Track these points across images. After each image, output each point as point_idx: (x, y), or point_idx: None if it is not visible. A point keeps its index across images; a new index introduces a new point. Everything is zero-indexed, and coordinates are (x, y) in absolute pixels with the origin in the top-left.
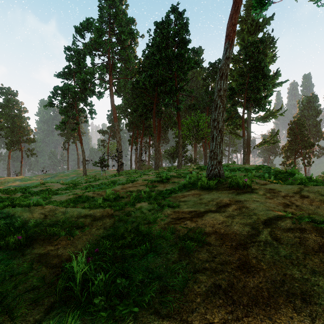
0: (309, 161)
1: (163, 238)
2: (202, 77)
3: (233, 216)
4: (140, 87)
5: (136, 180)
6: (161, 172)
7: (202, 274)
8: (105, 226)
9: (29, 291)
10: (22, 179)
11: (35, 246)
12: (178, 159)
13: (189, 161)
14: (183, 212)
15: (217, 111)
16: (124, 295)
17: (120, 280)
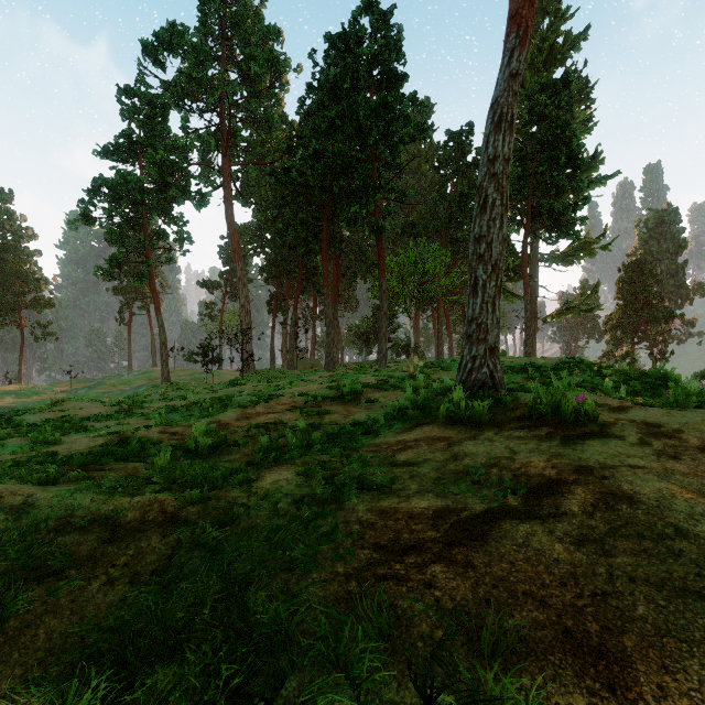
0: (663, 351)
1: (340, 668)
2: (431, 164)
3: (599, 542)
4: (293, 181)
5: (279, 395)
6: (340, 375)
7: None
8: (137, 569)
9: None
10: (20, 392)
11: None
12: (380, 345)
13: (402, 350)
14: (413, 518)
15: (487, 215)
16: None
17: None
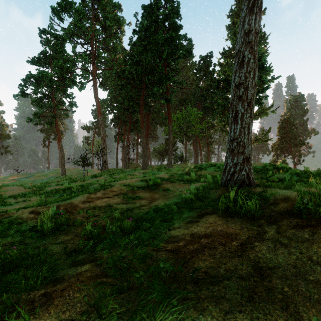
0: (299, 160)
1: None
2: (193, 71)
3: None
4: (126, 77)
5: (112, 185)
6: (149, 172)
7: None
8: None
9: None
10: None
11: None
12: (169, 157)
13: (179, 159)
14: None
15: (244, 69)
16: None
17: None
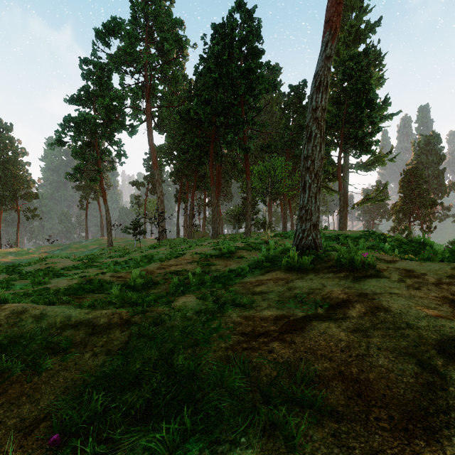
0: (429, 226)
1: (223, 389)
2: (280, 106)
3: (365, 331)
4: (191, 118)
5: (183, 254)
6: (221, 242)
7: None
8: (109, 348)
9: None
10: (18, 252)
11: None
12: (247, 222)
13: (261, 226)
14: (263, 320)
15: (311, 143)
16: None
17: None
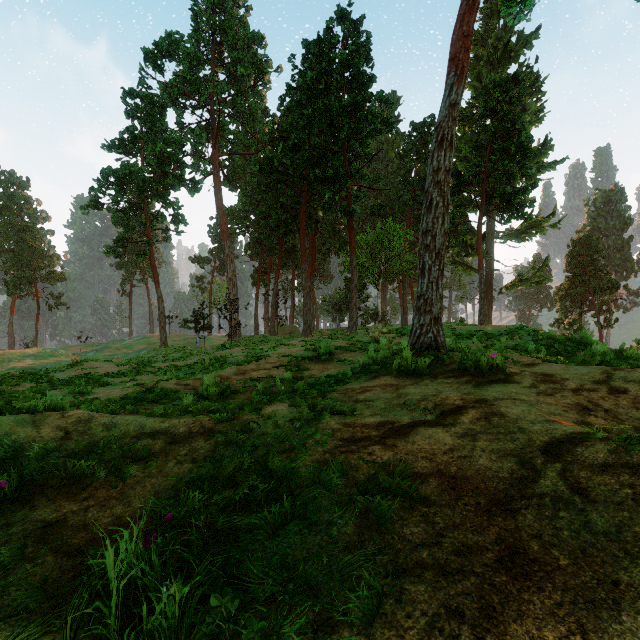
0: (608, 319)
1: (321, 486)
2: (397, 152)
3: (473, 436)
4: (274, 170)
5: (266, 356)
6: (316, 340)
7: (414, 580)
8: (194, 456)
9: (5, 618)
10: (38, 354)
11: (37, 502)
12: (351, 314)
13: (371, 318)
14: (364, 426)
15: (432, 214)
16: (228, 635)
17: (219, 596)
